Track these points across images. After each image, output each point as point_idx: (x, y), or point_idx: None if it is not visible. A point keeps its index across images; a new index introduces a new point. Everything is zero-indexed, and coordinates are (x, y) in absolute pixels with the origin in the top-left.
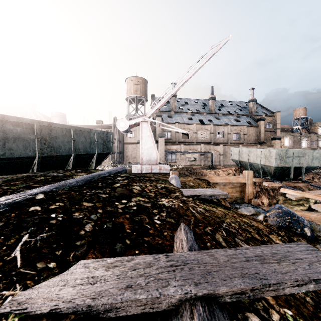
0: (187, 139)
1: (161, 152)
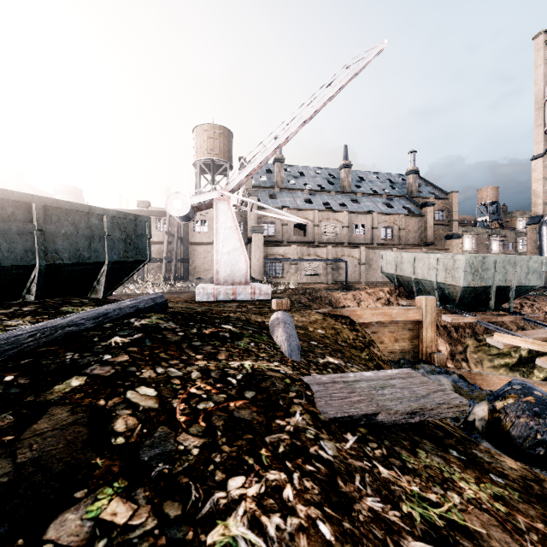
0: (303, 237)
1: (257, 260)
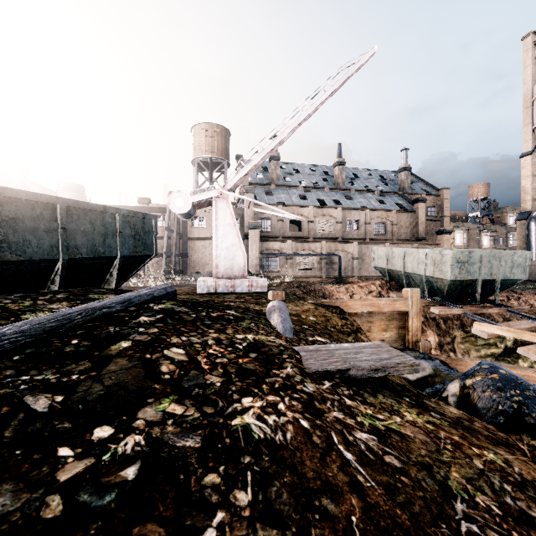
0: (298, 232)
1: (254, 255)
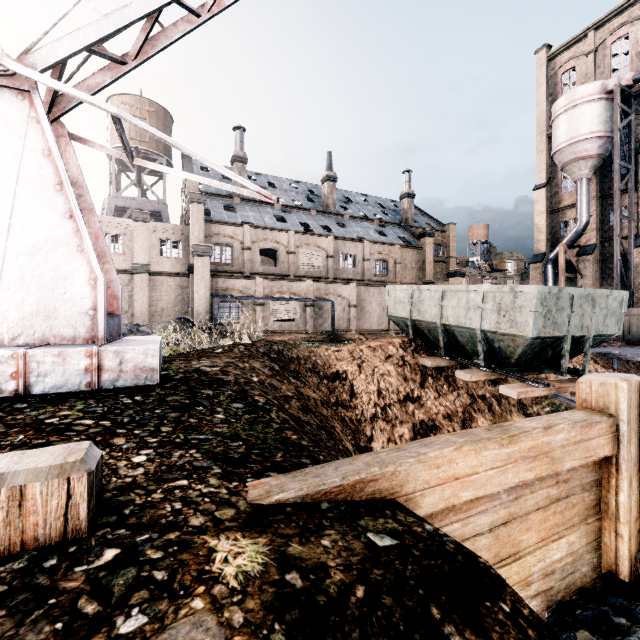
0: (274, 268)
1: (201, 297)
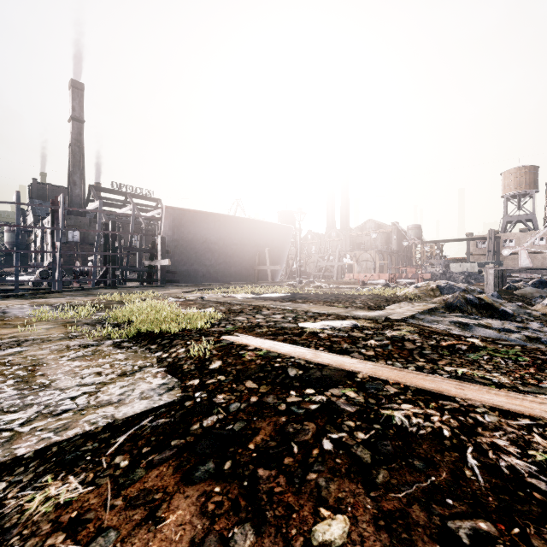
0: None
1: None
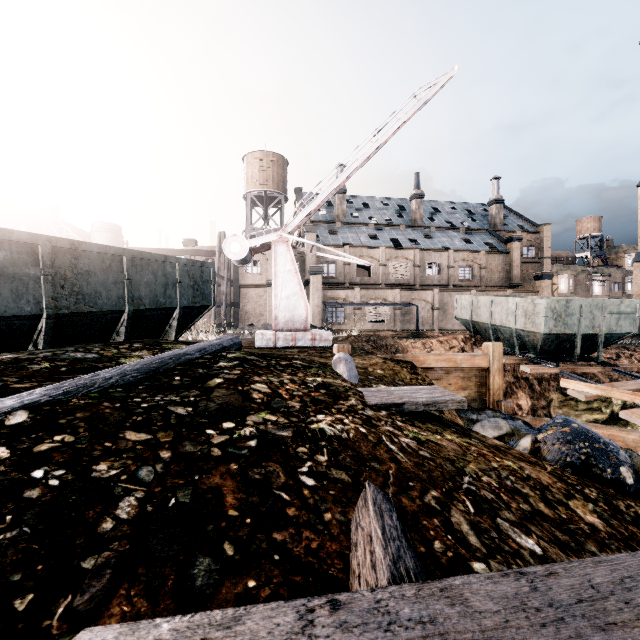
0: (368, 278)
1: (316, 304)
